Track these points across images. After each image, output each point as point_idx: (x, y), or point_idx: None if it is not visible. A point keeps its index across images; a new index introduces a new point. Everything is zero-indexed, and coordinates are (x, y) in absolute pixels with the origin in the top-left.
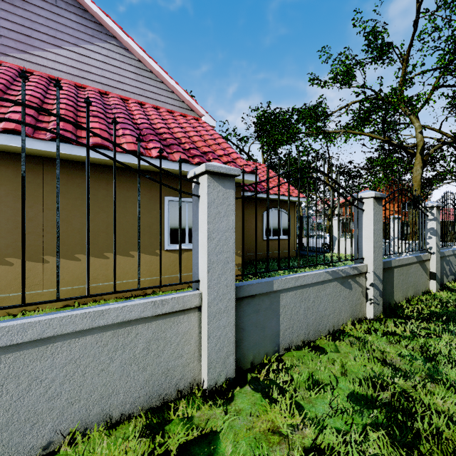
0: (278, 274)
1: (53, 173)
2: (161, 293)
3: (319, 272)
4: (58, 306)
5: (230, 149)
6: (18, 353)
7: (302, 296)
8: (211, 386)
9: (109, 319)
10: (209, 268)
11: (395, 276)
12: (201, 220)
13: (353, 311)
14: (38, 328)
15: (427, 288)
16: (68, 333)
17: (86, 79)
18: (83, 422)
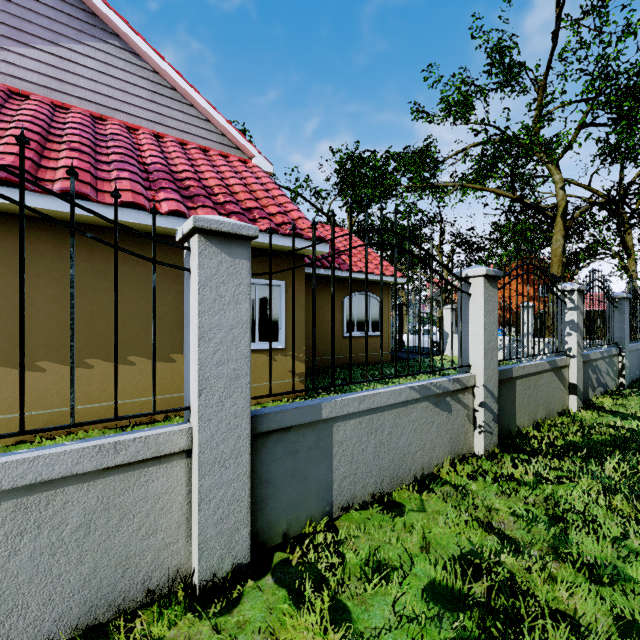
0: (359, 387)
1: None
2: (178, 419)
3: (399, 388)
4: (7, 443)
5: (289, 206)
6: None
7: (371, 425)
8: (207, 580)
9: (6, 480)
10: (201, 388)
11: (518, 391)
12: (192, 309)
13: (454, 444)
14: None
15: (565, 406)
16: None
17: (71, 95)
18: None
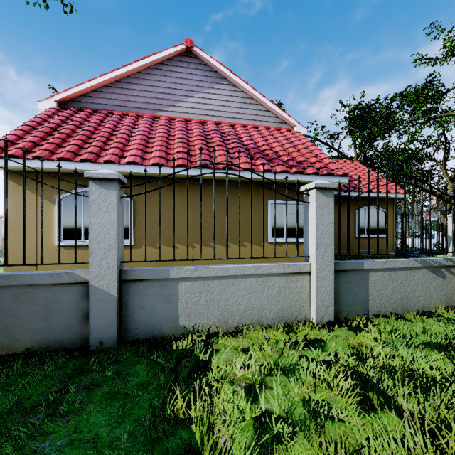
0: None
1: (198, 189)
2: None
3: (407, 259)
4: None
5: (322, 155)
6: (226, 280)
7: (390, 277)
8: (318, 322)
9: (262, 271)
10: (316, 248)
11: None
12: (311, 218)
13: (447, 298)
14: (233, 270)
15: None
16: (244, 275)
17: (206, 115)
18: (250, 321)
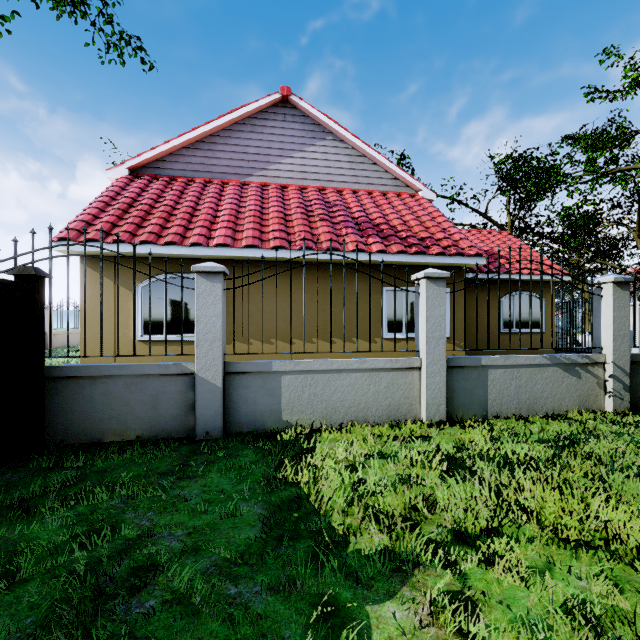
0: None
1: (298, 274)
2: None
3: (533, 356)
4: None
5: (452, 230)
6: (330, 374)
7: (512, 374)
8: (428, 421)
9: (368, 365)
10: (426, 342)
11: None
12: (421, 309)
13: (583, 400)
14: (337, 364)
15: None
16: (349, 370)
17: (307, 179)
18: (355, 418)
